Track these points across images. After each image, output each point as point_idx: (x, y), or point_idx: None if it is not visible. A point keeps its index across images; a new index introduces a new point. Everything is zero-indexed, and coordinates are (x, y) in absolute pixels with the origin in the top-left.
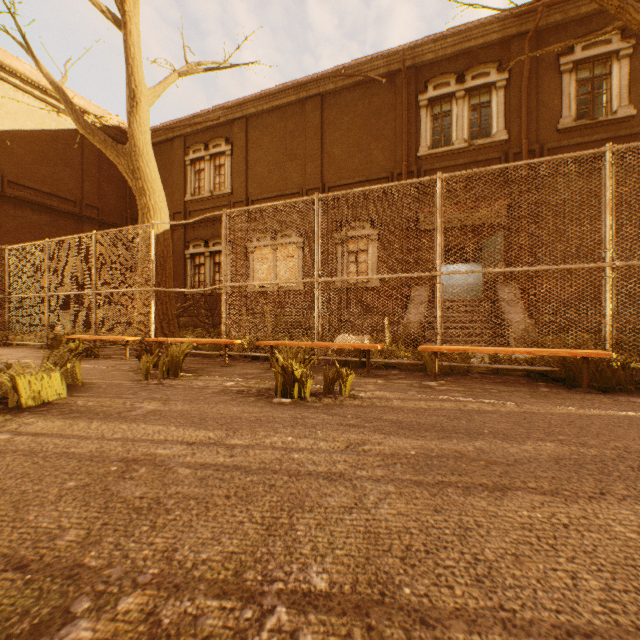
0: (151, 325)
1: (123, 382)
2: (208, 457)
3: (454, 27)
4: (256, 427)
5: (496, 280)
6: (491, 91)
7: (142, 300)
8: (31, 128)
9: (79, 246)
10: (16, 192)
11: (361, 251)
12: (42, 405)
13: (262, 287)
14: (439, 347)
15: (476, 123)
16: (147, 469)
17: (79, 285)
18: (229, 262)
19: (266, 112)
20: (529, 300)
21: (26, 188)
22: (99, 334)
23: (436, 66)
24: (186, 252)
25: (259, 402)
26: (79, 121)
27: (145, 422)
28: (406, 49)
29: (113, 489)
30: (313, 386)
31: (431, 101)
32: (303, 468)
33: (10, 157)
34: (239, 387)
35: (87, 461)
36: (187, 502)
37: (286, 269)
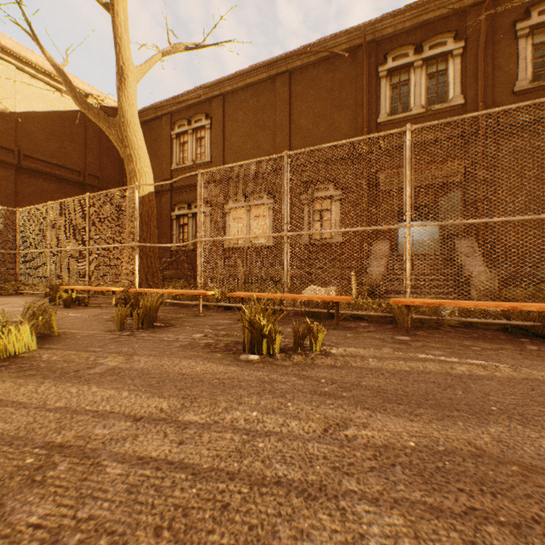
0: (135, 277)
1: (98, 332)
2: (151, 444)
3: (412, 3)
4: (217, 394)
5: (453, 235)
6: (448, 59)
7: (128, 254)
8: (43, 110)
9: (83, 209)
10: (30, 164)
11: (325, 210)
12: (6, 359)
13: (237, 243)
14: (412, 300)
15: (431, 92)
16: (69, 464)
17: (83, 243)
18: (208, 222)
19: (240, 89)
20: (485, 254)
21: (39, 161)
22: (95, 285)
23: (395, 39)
24: (172, 214)
25: (225, 359)
26: (76, 98)
27: (98, 384)
28: (367, 25)
29: (7, 505)
30: (282, 340)
31: (390, 72)
32: (269, 470)
33: (25, 134)
34: (208, 340)
35: (4, 446)
36: (96, 542)
37: (258, 227)
